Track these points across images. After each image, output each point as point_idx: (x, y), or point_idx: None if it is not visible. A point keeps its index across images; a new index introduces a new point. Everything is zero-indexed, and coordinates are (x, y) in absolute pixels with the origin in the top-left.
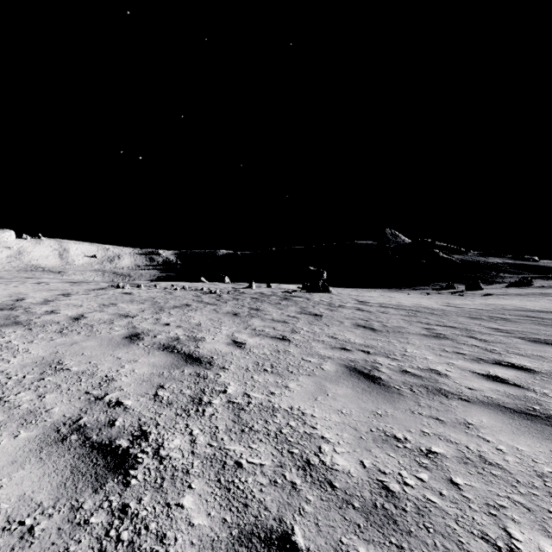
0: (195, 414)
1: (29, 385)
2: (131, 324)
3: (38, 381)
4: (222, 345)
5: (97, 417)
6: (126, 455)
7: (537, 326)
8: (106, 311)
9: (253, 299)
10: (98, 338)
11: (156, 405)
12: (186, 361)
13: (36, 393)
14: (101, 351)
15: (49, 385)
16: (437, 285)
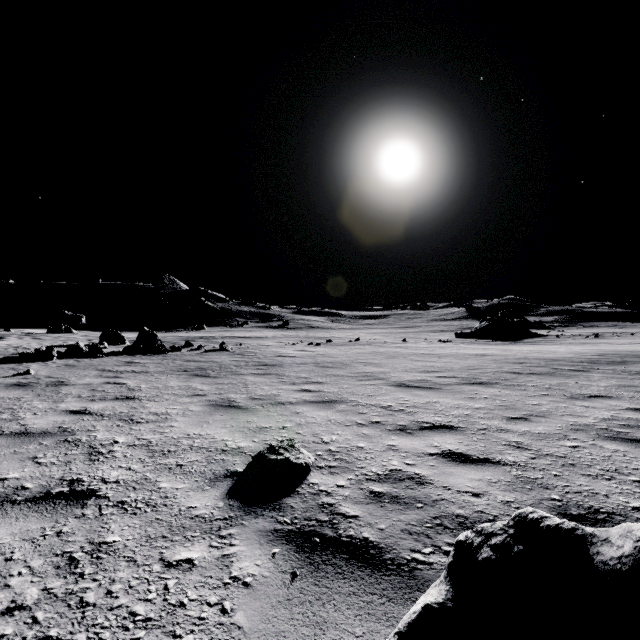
0: None
1: None
2: None
3: None
4: None
5: None
6: None
7: None
8: None
9: None
10: None
11: None
12: None
13: None
14: None
15: None
16: None
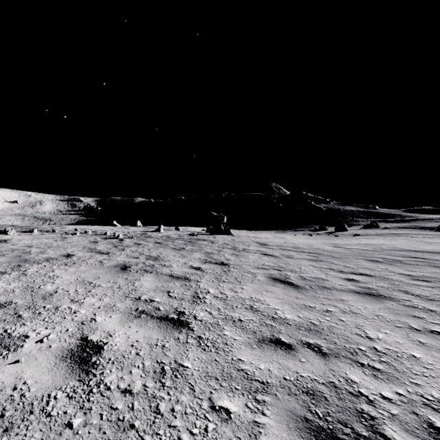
0: None
1: None
2: None
3: None
4: (45, 363)
5: None
6: None
7: (437, 269)
8: None
9: (156, 244)
10: None
11: None
12: None
13: None
14: None
15: None
16: (312, 227)
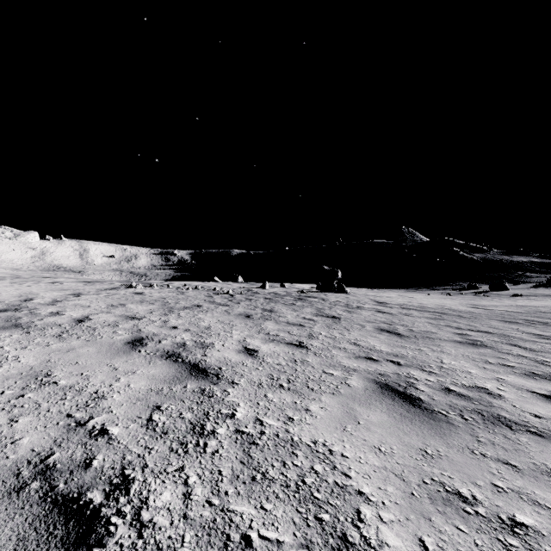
0: (194, 450)
1: (5, 403)
2: (136, 327)
3: (16, 399)
4: (232, 353)
5: (73, 452)
6: (95, 520)
7: None
8: (113, 313)
9: (266, 300)
10: (98, 343)
11: (148, 435)
12: (190, 373)
13: (9, 416)
14: (97, 359)
15: (27, 405)
16: (458, 285)
